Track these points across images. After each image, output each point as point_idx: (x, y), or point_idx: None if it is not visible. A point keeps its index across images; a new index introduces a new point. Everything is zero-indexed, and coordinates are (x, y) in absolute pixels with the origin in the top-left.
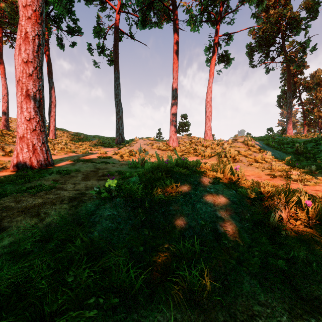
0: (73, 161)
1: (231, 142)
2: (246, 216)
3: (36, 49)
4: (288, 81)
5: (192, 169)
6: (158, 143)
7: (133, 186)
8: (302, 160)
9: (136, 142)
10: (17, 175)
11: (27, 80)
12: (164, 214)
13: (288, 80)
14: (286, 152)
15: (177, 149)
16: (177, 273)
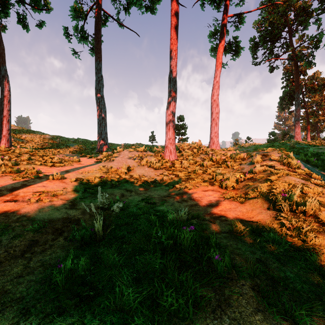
0: None
1: (260, 159)
2: None
3: None
4: (295, 81)
5: None
6: (149, 155)
7: None
8: None
9: (118, 154)
10: None
11: None
12: None
13: (296, 79)
14: None
15: (177, 165)
16: None
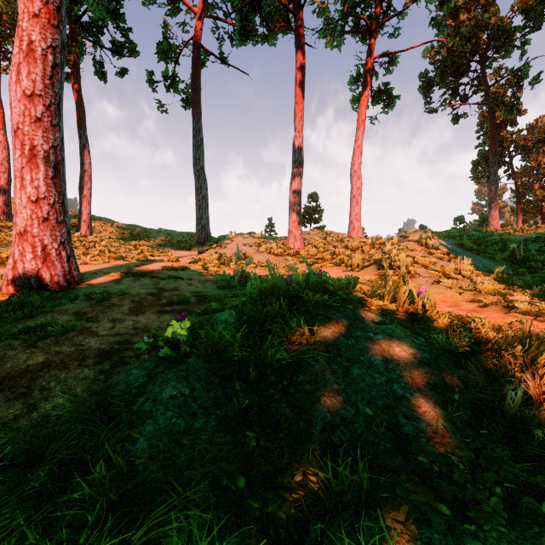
0: (118, 276)
1: (397, 240)
2: (455, 394)
3: (49, 73)
4: (491, 137)
5: (337, 293)
6: (268, 242)
7: (223, 332)
8: (523, 272)
9: (230, 240)
10: (9, 304)
11: (32, 129)
12: (288, 392)
13: (491, 135)
14: (493, 259)
15: (303, 253)
16: (323, 544)
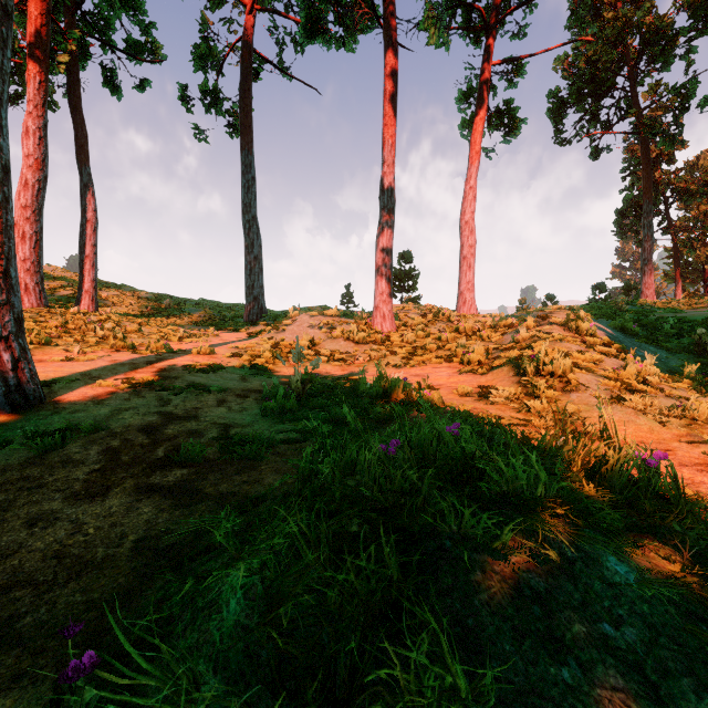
0: (108, 386)
1: (533, 323)
2: None
3: None
4: (644, 177)
5: None
6: (346, 323)
7: None
8: None
9: (291, 320)
10: None
11: None
12: None
13: (645, 175)
14: (670, 350)
15: (395, 339)
16: None
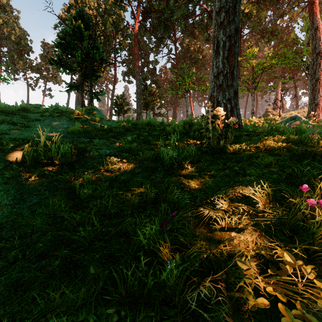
0: None
1: None
2: None
3: None
4: None
5: None
6: None
7: None
8: None
9: None
10: None
11: None
12: None
13: None
14: None
15: None
16: None
